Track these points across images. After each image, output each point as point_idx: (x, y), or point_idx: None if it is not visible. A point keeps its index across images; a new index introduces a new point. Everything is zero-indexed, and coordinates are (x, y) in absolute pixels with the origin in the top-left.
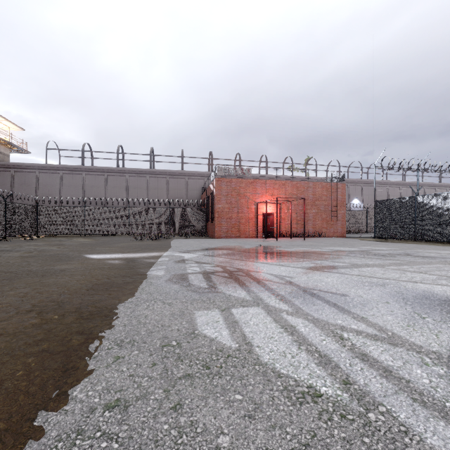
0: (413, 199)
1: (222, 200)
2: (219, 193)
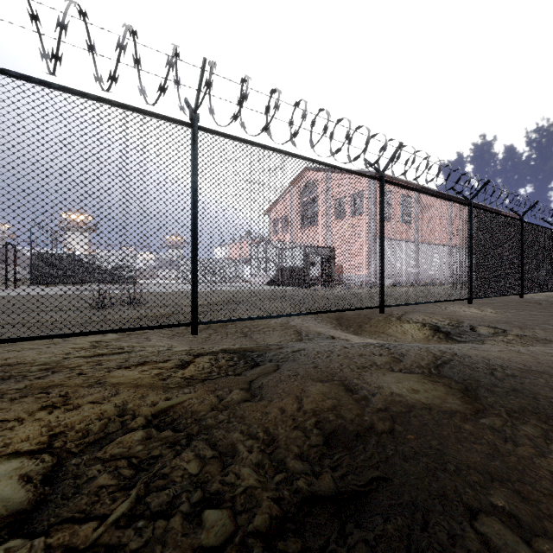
0: (73, 256)
1: None
2: None
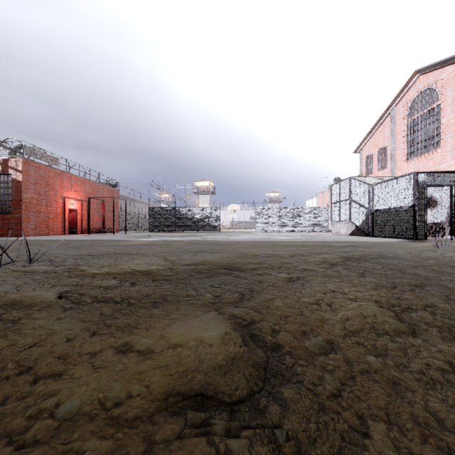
0: (174, 208)
1: (30, 188)
2: (26, 179)
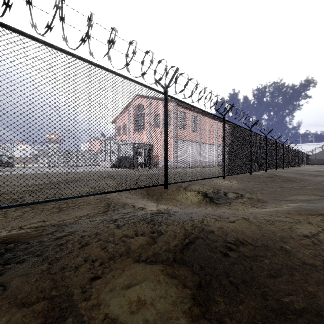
0: None
1: None
2: None
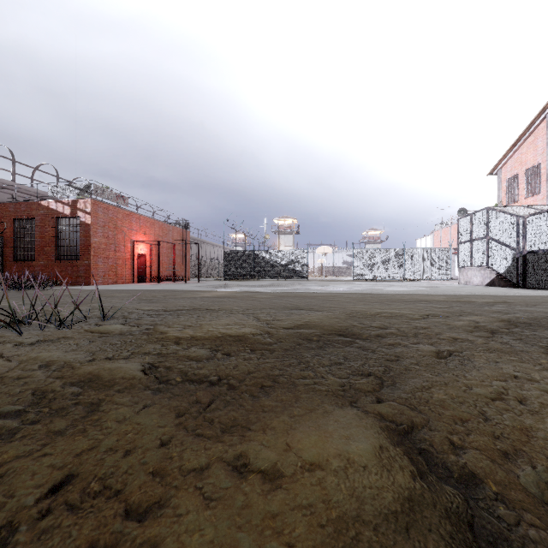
0: (253, 252)
1: (99, 231)
2: (95, 222)
